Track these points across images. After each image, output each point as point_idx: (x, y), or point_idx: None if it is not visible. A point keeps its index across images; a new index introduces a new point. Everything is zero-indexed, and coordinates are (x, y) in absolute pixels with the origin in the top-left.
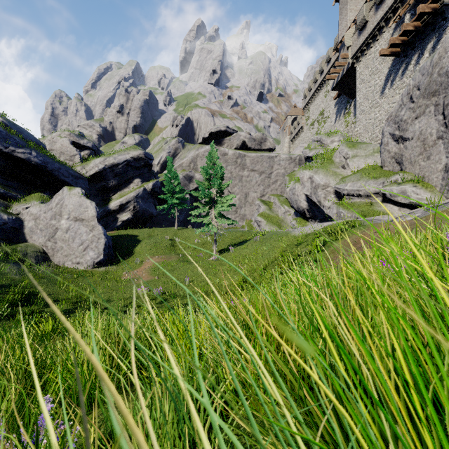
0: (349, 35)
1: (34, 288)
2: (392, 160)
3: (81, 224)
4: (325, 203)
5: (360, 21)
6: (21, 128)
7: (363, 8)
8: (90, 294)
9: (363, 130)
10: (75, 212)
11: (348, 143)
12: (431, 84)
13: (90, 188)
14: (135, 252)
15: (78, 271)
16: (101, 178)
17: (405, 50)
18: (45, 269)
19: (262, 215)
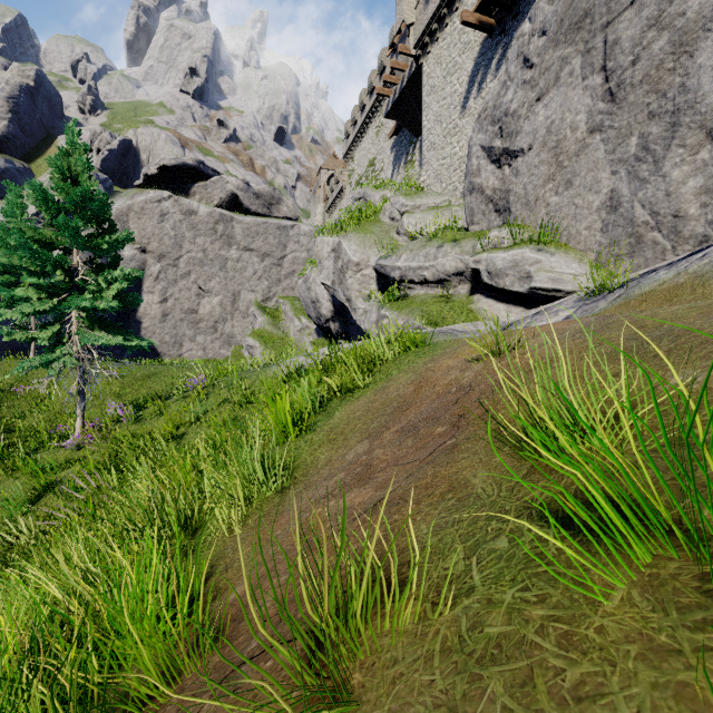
0: (411, 3)
1: None
2: (488, 206)
3: None
4: (359, 303)
5: None
6: None
7: None
8: None
9: (433, 180)
10: None
11: (407, 190)
12: None
13: None
14: None
15: None
16: None
17: (503, 21)
18: None
19: (257, 334)
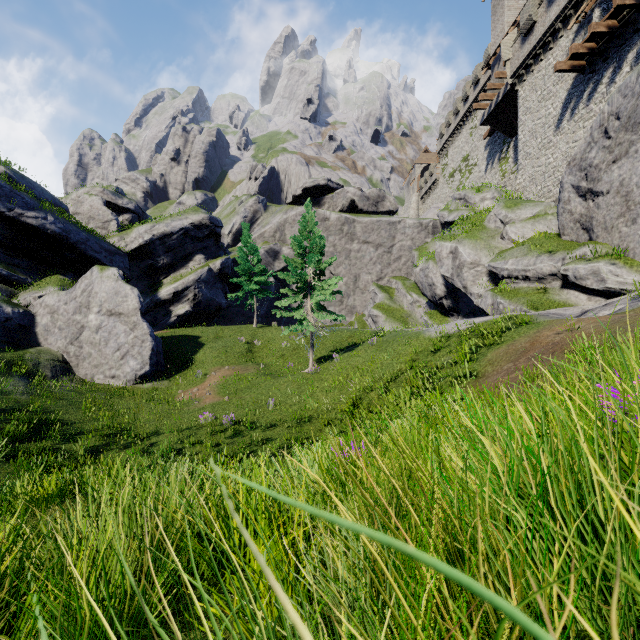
0: (508, 43)
1: (48, 414)
2: (576, 225)
3: (118, 320)
4: (473, 290)
5: (524, 22)
6: (32, 181)
7: (529, 2)
8: (129, 423)
9: (528, 183)
10: (109, 303)
11: (507, 201)
12: (639, 110)
13: (132, 268)
14: (195, 361)
15: (113, 388)
16: (147, 254)
17: (594, 63)
18: (66, 386)
19: (379, 306)
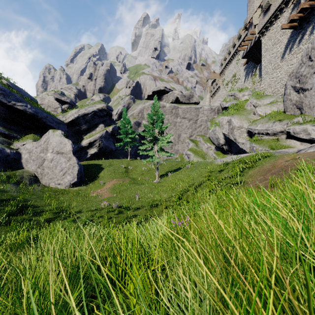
0: (256, 16)
1: (27, 202)
2: (293, 106)
3: (61, 156)
4: (239, 140)
5: (265, 5)
6: (20, 88)
7: None
8: (66, 206)
9: (267, 86)
10: (57, 148)
11: (256, 95)
12: None
13: (68, 131)
14: (99, 176)
15: (59, 189)
16: (76, 124)
17: (302, 24)
18: (36, 188)
19: (190, 149)
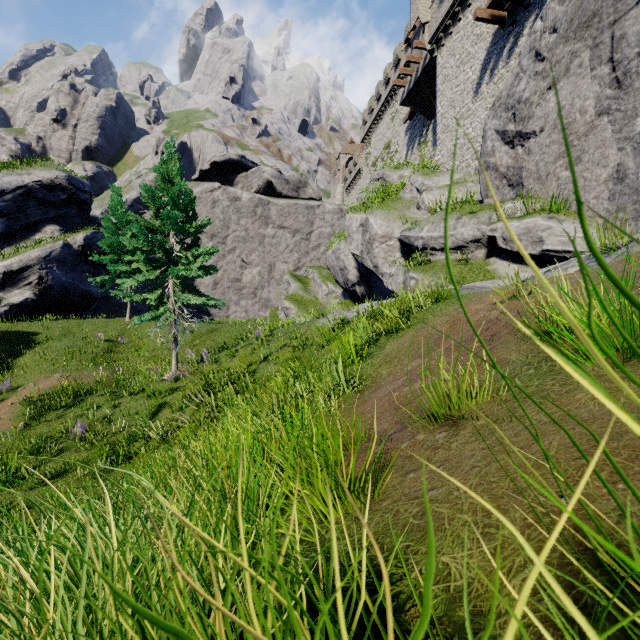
0: (426, 4)
1: None
2: (501, 182)
3: None
4: (385, 269)
5: None
6: None
7: None
8: None
9: (446, 158)
10: None
11: (424, 170)
12: (586, 2)
13: None
14: (13, 368)
15: None
16: None
17: (514, 13)
18: None
19: (291, 297)
